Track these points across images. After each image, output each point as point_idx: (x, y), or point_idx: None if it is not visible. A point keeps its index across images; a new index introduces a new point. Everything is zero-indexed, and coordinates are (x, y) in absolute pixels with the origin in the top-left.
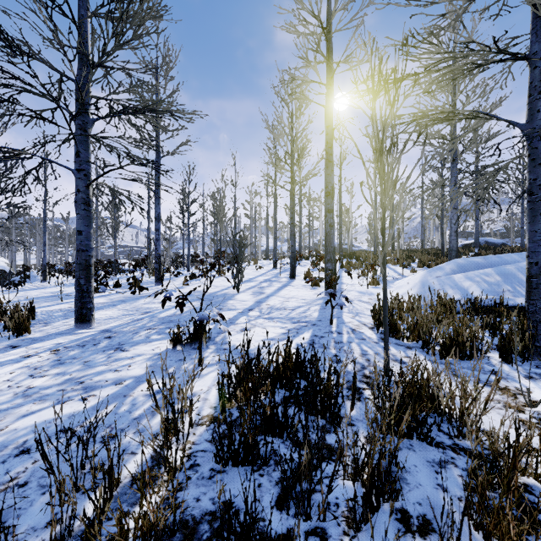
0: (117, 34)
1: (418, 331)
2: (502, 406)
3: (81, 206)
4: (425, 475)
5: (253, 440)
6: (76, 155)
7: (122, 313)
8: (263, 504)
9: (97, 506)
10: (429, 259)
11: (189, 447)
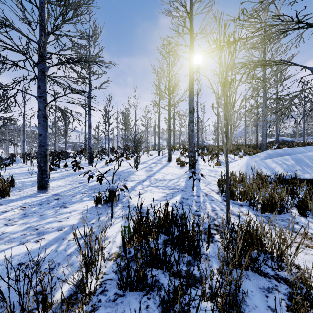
0: (63, 14)
1: (246, 195)
2: (304, 246)
3: (41, 119)
4: (259, 298)
5: (143, 274)
6: (38, 88)
7: (67, 183)
8: None
9: None
10: (249, 150)
11: (101, 276)
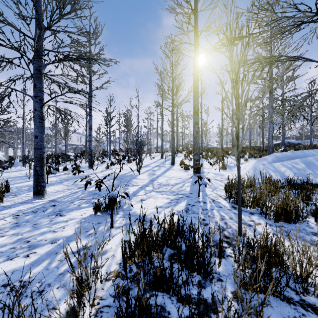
0: (60, 7)
1: (257, 202)
2: None
3: (37, 120)
4: None
5: (146, 303)
6: (34, 87)
7: (65, 188)
8: None
9: None
10: (255, 153)
11: (98, 302)
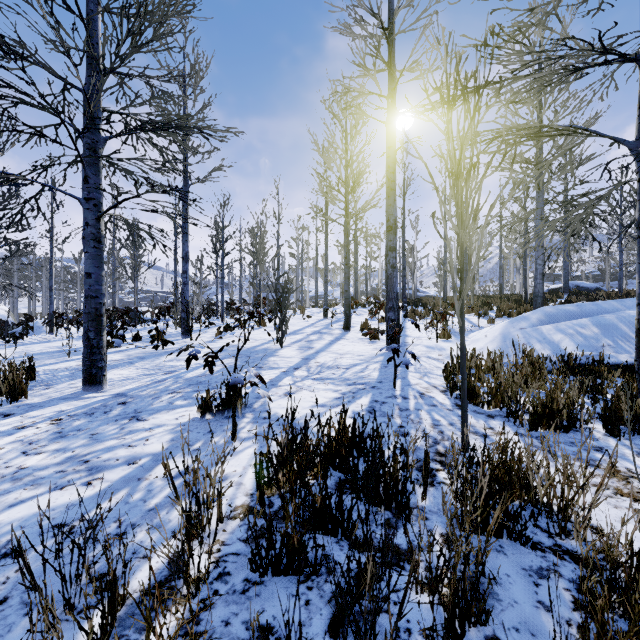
0: (134, 33)
1: (502, 396)
2: (612, 493)
3: (90, 243)
4: (521, 588)
5: (299, 543)
6: (84, 181)
7: (140, 372)
8: (312, 629)
9: (92, 637)
10: (510, 307)
11: (218, 549)
